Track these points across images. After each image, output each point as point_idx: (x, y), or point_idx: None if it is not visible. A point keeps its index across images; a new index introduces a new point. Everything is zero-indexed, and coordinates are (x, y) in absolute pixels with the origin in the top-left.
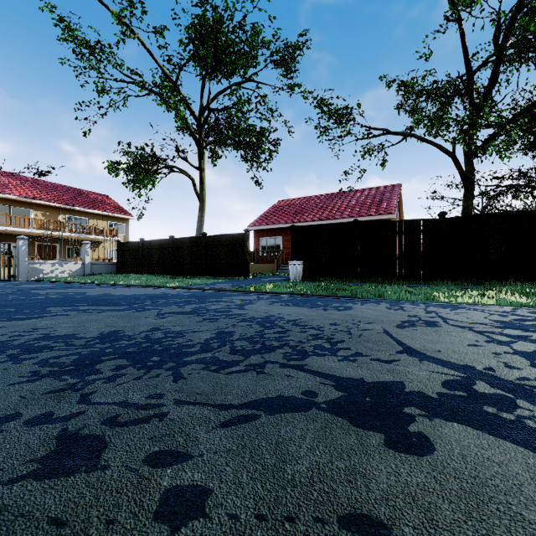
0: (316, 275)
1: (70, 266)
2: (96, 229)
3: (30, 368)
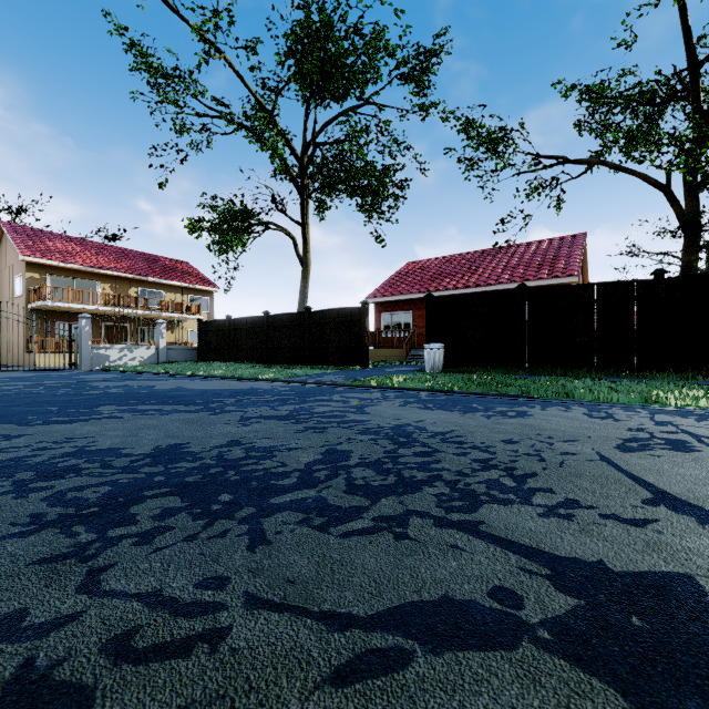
0: (463, 365)
1: (142, 352)
2: (174, 304)
3: (34, 507)
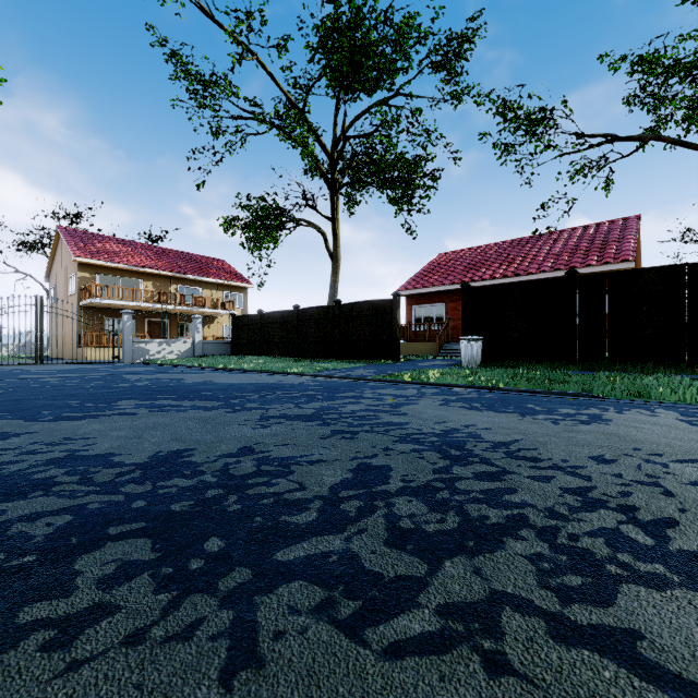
0: (504, 359)
1: (179, 346)
2: (210, 301)
3: None
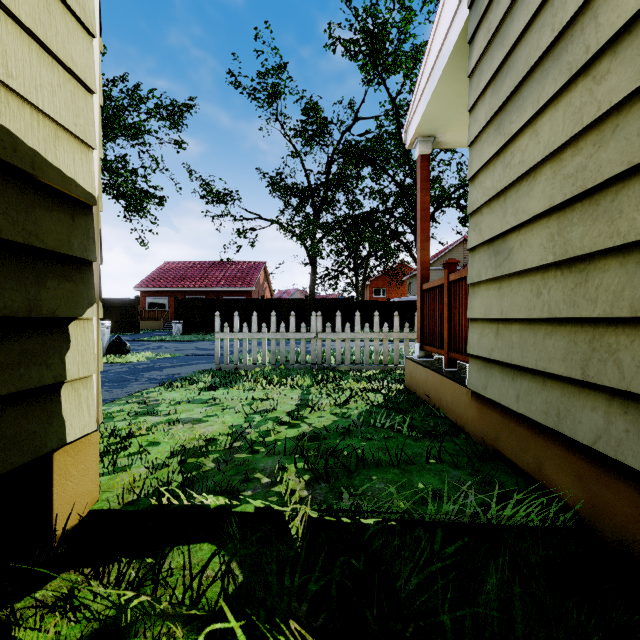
0: (193, 331)
1: None
2: None
3: None
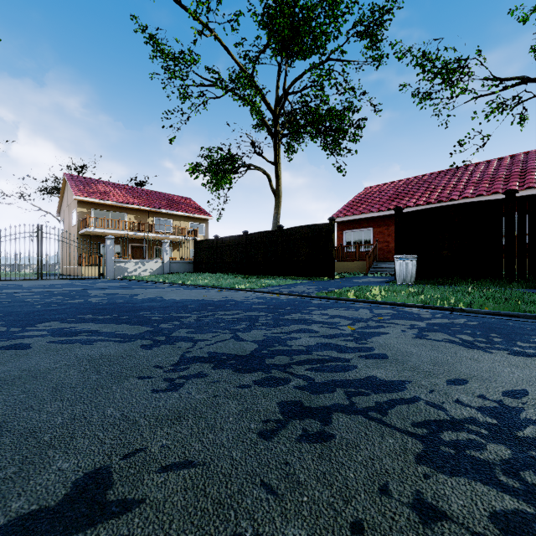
0: (436, 276)
1: (151, 265)
2: (179, 229)
3: None
